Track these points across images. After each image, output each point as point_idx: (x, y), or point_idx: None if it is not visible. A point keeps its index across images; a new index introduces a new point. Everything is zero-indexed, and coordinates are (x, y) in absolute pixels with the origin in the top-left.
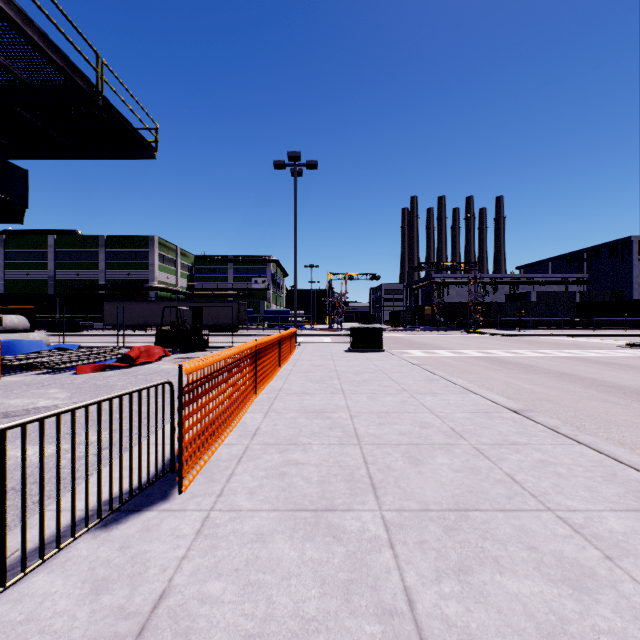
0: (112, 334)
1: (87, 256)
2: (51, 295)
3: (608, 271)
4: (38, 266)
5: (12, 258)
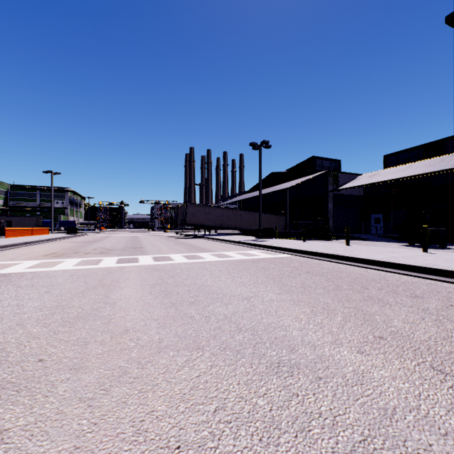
0: None
1: None
2: None
3: None
4: None
5: None
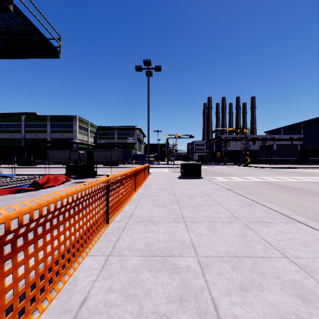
0: (50, 167)
1: (41, 126)
2: (22, 146)
3: (315, 133)
4: (16, 131)
5: (3, 127)
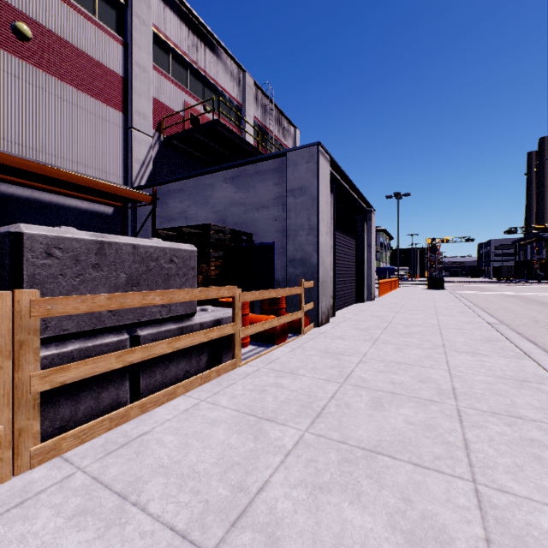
0: None
1: None
2: None
3: None
4: None
5: None
